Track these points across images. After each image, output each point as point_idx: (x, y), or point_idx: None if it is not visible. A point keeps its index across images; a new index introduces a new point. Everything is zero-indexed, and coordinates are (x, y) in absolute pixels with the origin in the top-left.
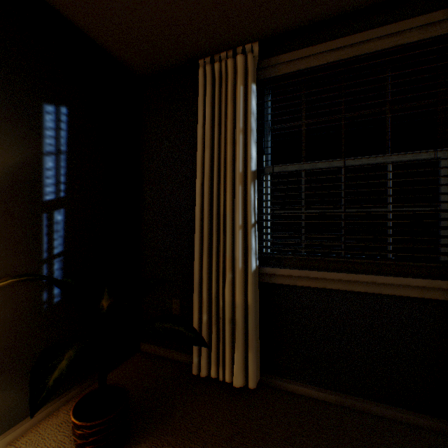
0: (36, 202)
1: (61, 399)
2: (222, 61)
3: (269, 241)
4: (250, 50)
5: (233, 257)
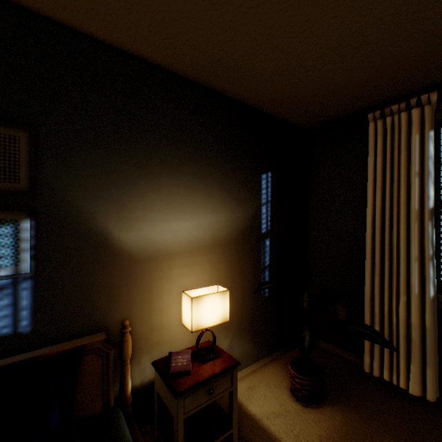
0: (259, 235)
1: (268, 358)
2: (395, 115)
3: None
4: (425, 99)
5: (407, 282)
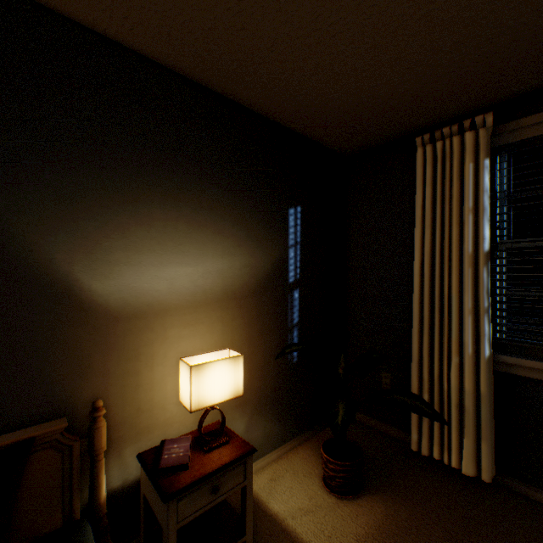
0: (285, 285)
1: (297, 439)
2: (446, 139)
3: (505, 326)
4: (480, 121)
5: (459, 340)
